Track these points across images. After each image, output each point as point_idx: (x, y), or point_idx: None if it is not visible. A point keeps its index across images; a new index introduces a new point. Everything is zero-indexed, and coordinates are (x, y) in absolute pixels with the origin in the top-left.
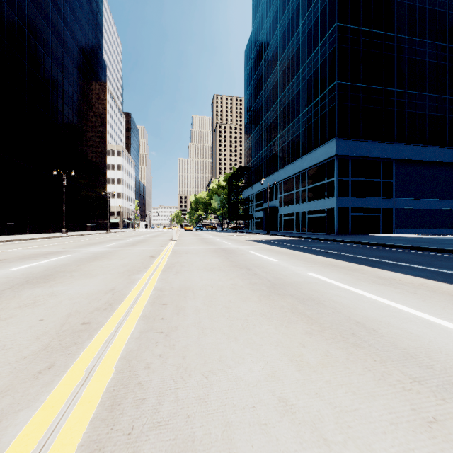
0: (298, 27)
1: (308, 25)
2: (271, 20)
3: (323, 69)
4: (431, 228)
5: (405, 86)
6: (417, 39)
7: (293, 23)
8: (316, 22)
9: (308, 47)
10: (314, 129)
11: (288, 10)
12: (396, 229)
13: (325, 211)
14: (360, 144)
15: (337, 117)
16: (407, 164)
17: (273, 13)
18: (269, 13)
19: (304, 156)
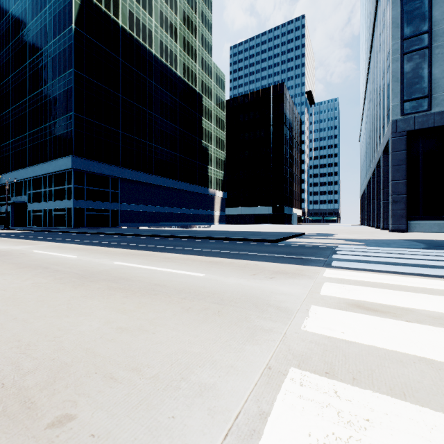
0: (46, 45)
1: (54, 51)
2: (20, 12)
3: (65, 97)
4: (144, 223)
5: (128, 131)
6: (135, 103)
7: (41, 37)
8: (60, 55)
9: (54, 70)
10: (59, 142)
11: (37, 21)
12: (121, 224)
13: (66, 210)
14: (93, 163)
15: (74, 139)
16: (128, 182)
17: (22, 8)
18: (17, 3)
19: (50, 162)
